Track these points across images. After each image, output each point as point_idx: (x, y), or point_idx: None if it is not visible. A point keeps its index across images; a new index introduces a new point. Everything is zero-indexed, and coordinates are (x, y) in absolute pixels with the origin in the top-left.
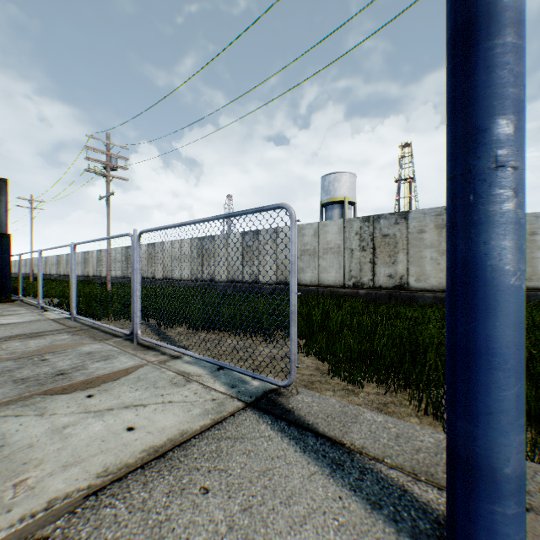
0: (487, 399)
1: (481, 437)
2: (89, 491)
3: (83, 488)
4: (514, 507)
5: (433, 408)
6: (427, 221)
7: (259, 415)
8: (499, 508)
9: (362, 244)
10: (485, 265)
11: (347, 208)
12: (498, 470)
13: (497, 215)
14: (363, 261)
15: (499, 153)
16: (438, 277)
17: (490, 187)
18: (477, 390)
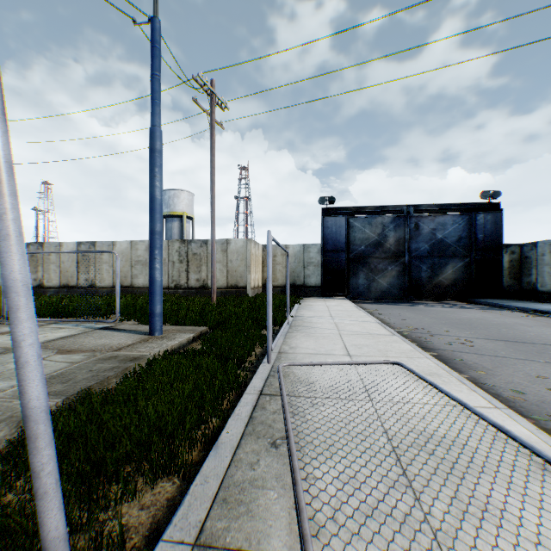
0: (153, 300)
1: (152, 307)
2: (45, 342)
3: (43, 342)
4: (158, 318)
5: (174, 324)
6: (218, 247)
7: (103, 330)
8: (155, 319)
9: (180, 258)
10: (153, 276)
11: (185, 222)
12: (155, 312)
13: (155, 267)
14: (181, 270)
15: (155, 256)
16: (223, 280)
17: (154, 262)
18: (152, 299)
